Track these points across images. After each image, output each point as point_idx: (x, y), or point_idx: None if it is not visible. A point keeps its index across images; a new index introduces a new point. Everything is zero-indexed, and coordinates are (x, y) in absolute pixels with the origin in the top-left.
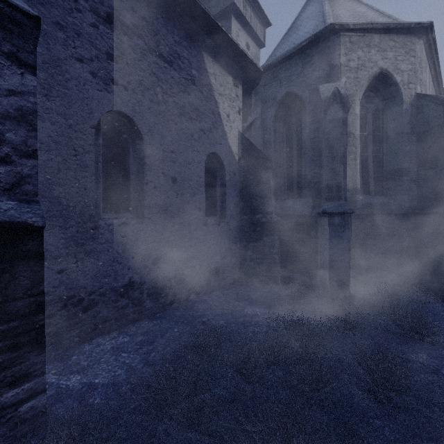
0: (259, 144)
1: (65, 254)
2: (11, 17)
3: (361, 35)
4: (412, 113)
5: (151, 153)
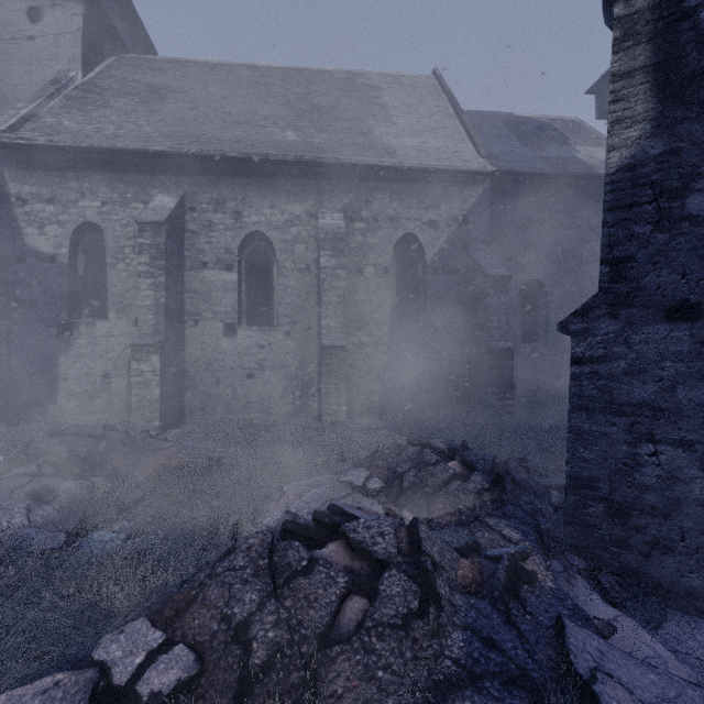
0: None
1: None
2: (503, 280)
3: None
4: None
5: (553, 300)
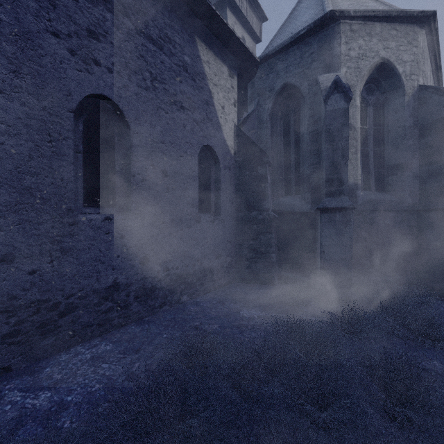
0: (255, 138)
1: (38, 252)
2: None
3: (362, 23)
4: (414, 105)
5: (139, 143)
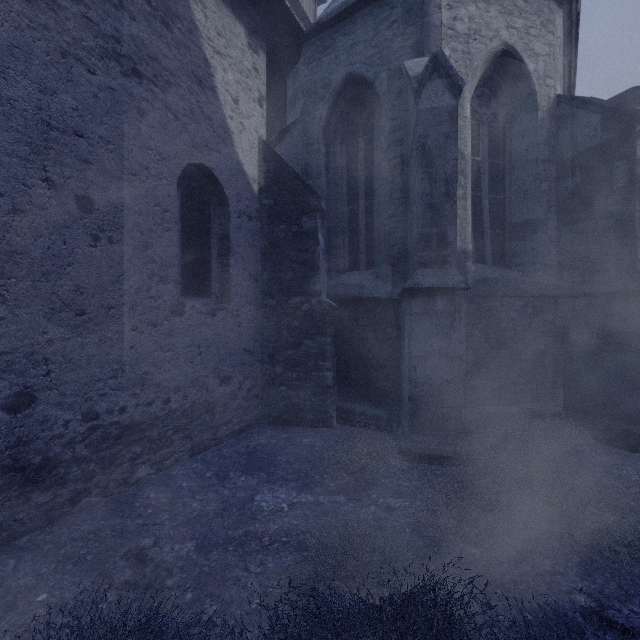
0: (299, 170)
1: None
2: None
3: None
4: (550, 127)
5: (0, 120)
